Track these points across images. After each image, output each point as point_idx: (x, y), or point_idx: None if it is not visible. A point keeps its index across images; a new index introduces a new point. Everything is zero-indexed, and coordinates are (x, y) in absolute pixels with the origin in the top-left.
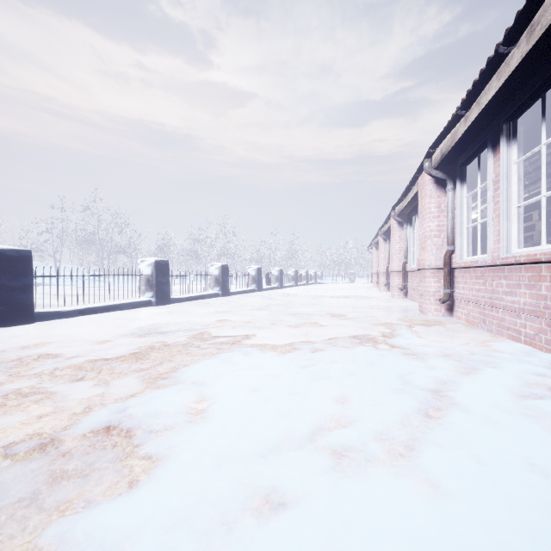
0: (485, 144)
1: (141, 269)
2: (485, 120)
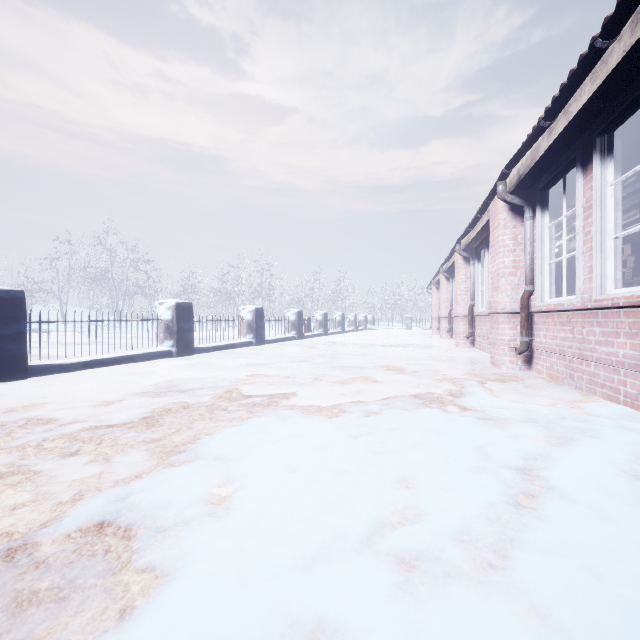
0: (573, 162)
1: (159, 312)
2: (573, 133)
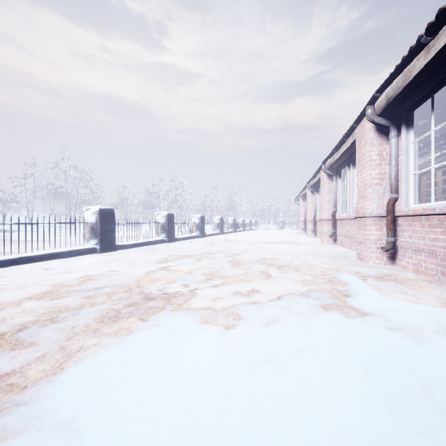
0: (445, 80)
1: (86, 217)
2: None
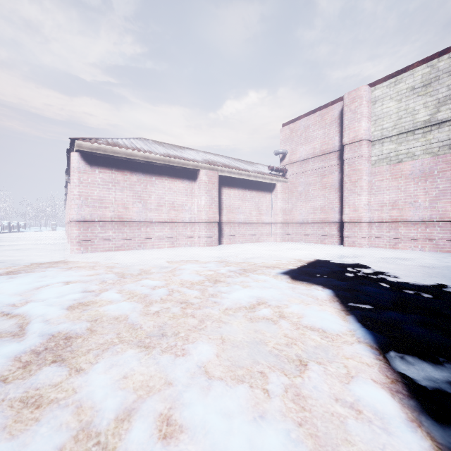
0: None
1: None
2: None
